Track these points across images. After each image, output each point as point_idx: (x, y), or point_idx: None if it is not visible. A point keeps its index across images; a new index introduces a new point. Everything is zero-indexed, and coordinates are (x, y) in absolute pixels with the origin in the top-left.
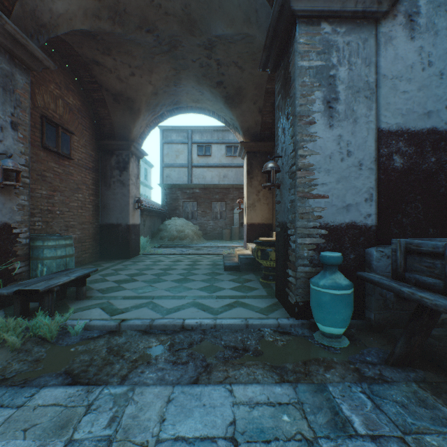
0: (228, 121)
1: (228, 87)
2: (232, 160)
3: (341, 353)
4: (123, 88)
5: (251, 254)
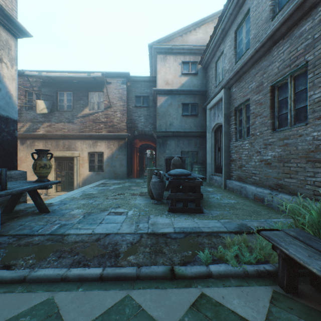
0: None
1: None
2: None
3: (1, 249)
4: None
5: None
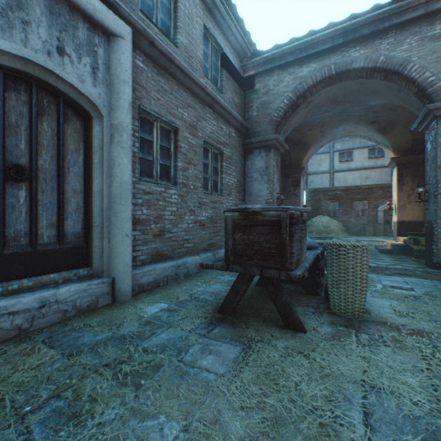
0: (378, 141)
1: (380, 122)
2: (375, 162)
3: None
4: (301, 137)
5: (402, 244)
